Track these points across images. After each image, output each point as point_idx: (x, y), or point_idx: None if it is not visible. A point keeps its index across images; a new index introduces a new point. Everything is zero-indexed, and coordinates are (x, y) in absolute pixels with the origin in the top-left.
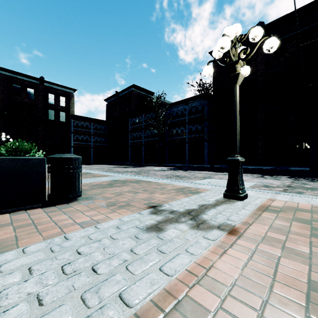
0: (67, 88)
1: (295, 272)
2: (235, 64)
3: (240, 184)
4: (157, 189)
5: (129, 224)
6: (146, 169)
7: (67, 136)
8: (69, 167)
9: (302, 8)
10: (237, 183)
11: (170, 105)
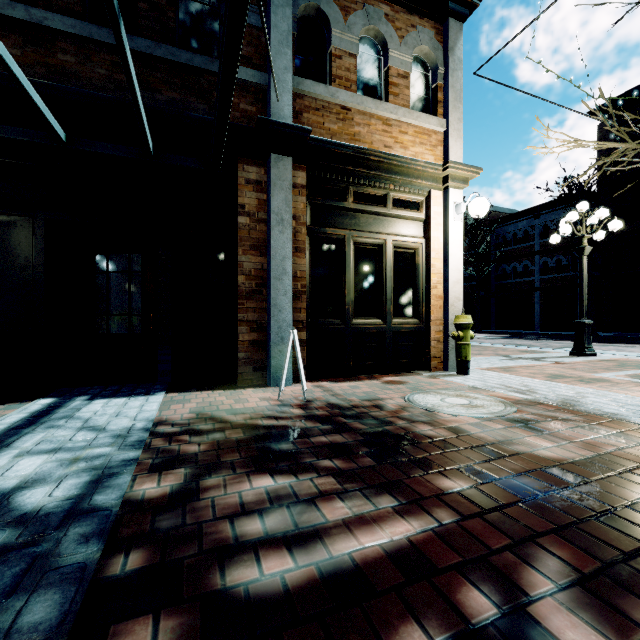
0: None
1: (582, 368)
2: (581, 238)
3: (586, 343)
4: (498, 350)
5: (491, 358)
6: None
7: None
8: None
9: None
10: (582, 343)
11: (500, 221)
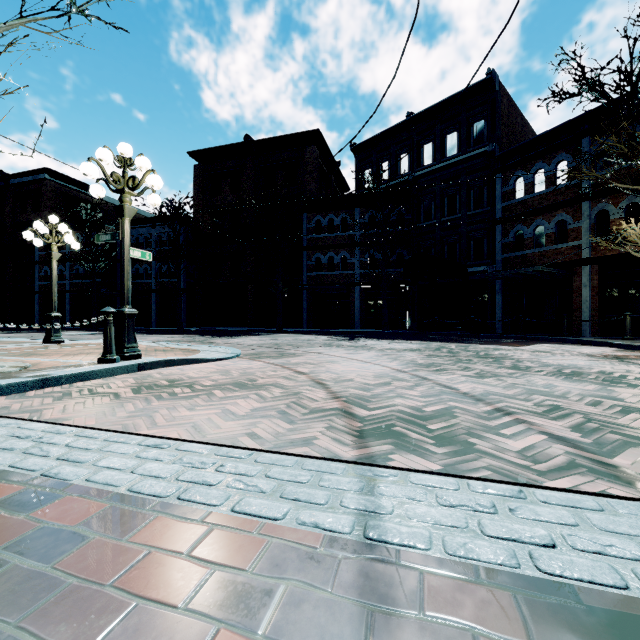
0: None
1: None
2: (51, 245)
3: (53, 332)
4: None
5: None
6: None
7: None
8: None
9: (288, 137)
10: (50, 332)
11: None
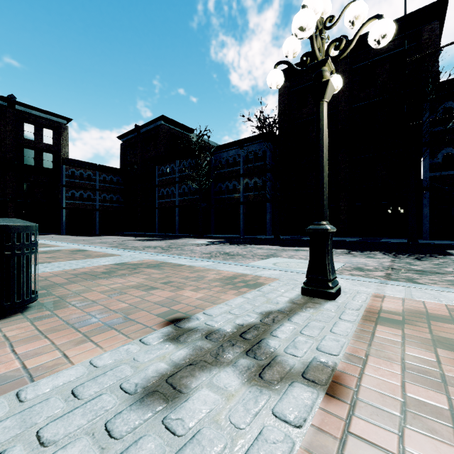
0: (56, 116)
1: None
2: (321, 66)
3: (330, 271)
4: (190, 280)
5: (108, 378)
6: (180, 242)
7: (56, 192)
8: (2, 245)
9: (397, 21)
10: (324, 270)
11: (218, 148)
